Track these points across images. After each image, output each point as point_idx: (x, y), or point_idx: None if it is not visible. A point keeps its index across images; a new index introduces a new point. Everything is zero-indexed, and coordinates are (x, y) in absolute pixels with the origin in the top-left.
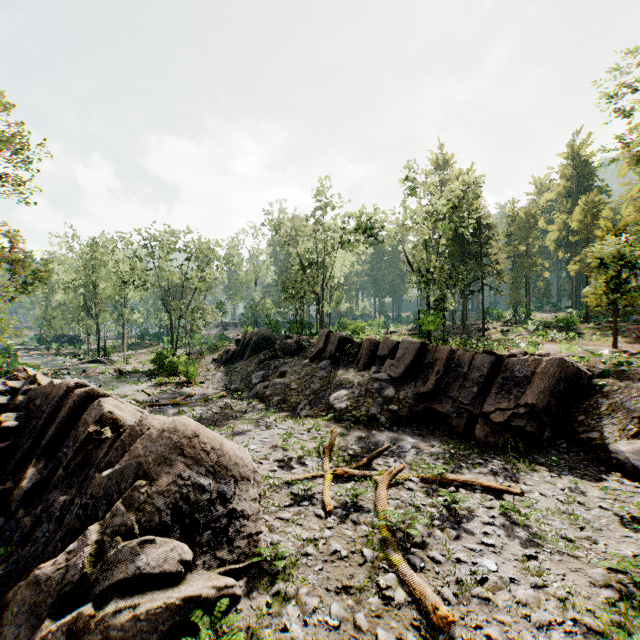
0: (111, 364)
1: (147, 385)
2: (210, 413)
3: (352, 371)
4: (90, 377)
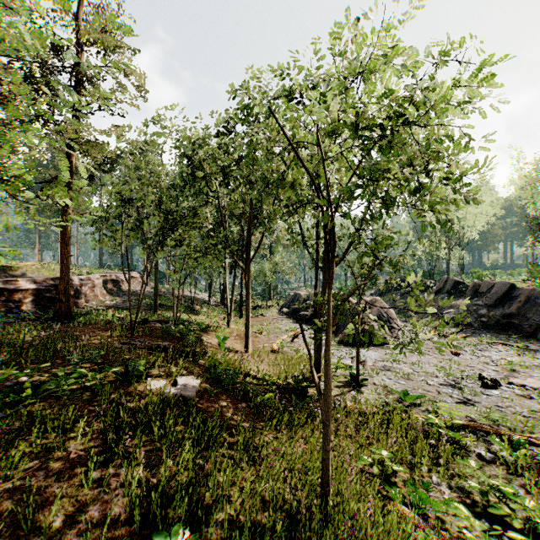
0: None
1: None
2: None
3: (460, 300)
4: None
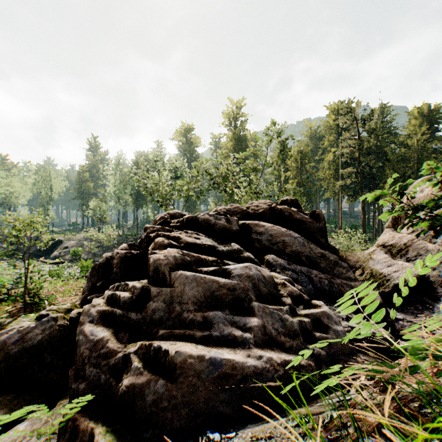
0: None
1: None
2: None
3: None
4: None
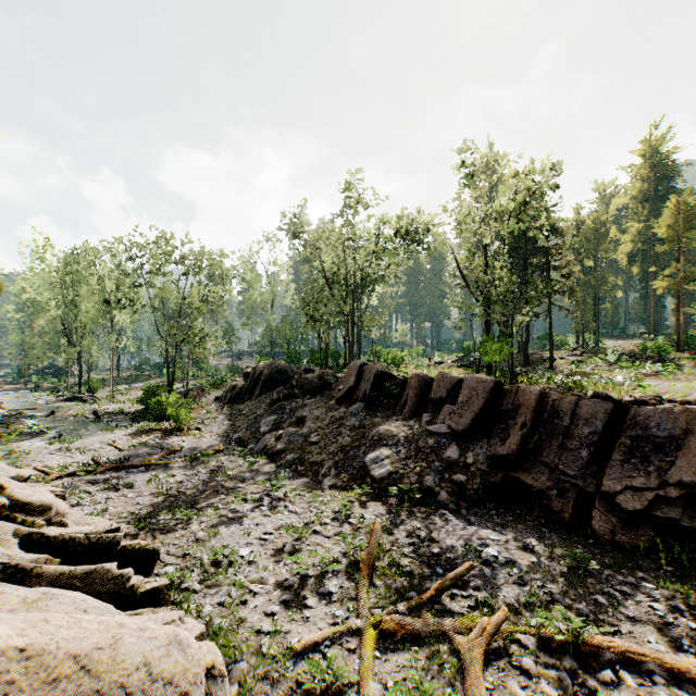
0: (93, 402)
1: (125, 433)
2: (194, 481)
3: (395, 419)
4: (57, 421)
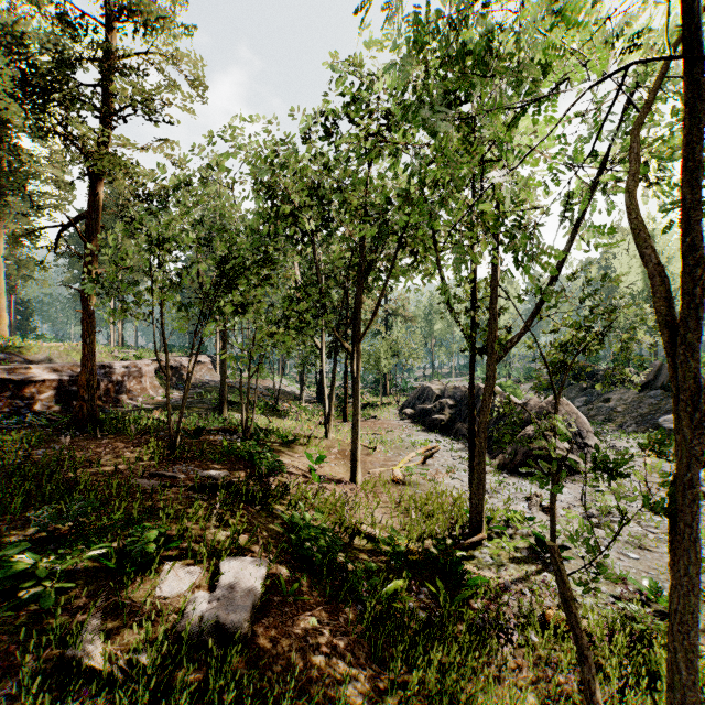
0: None
1: None
2: None
3: None
4: None
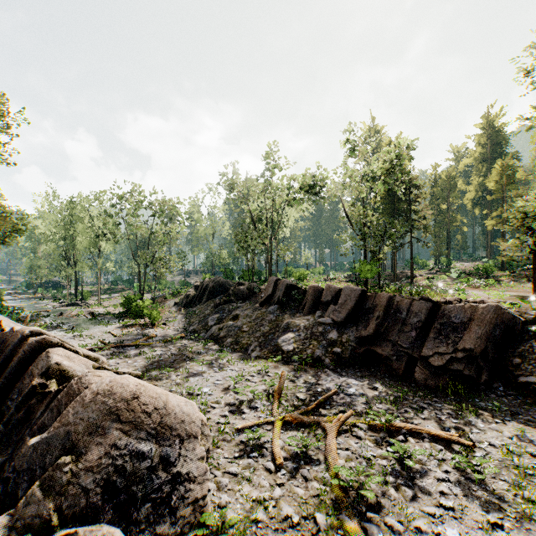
0: (87, 307)
1: (115, 326)
2: (168, 354)
3: (298, 315)
4: (66, 319)
